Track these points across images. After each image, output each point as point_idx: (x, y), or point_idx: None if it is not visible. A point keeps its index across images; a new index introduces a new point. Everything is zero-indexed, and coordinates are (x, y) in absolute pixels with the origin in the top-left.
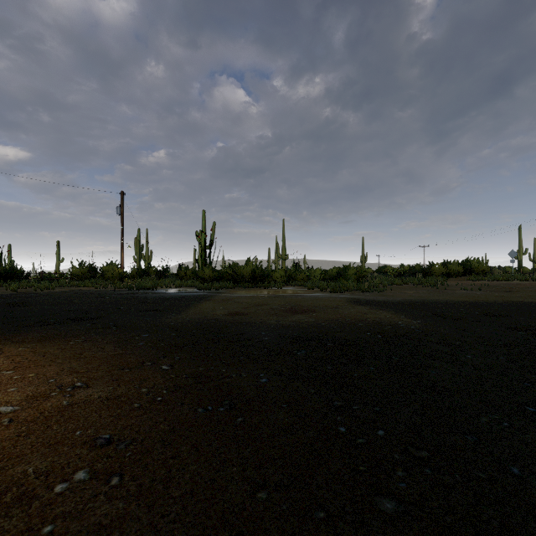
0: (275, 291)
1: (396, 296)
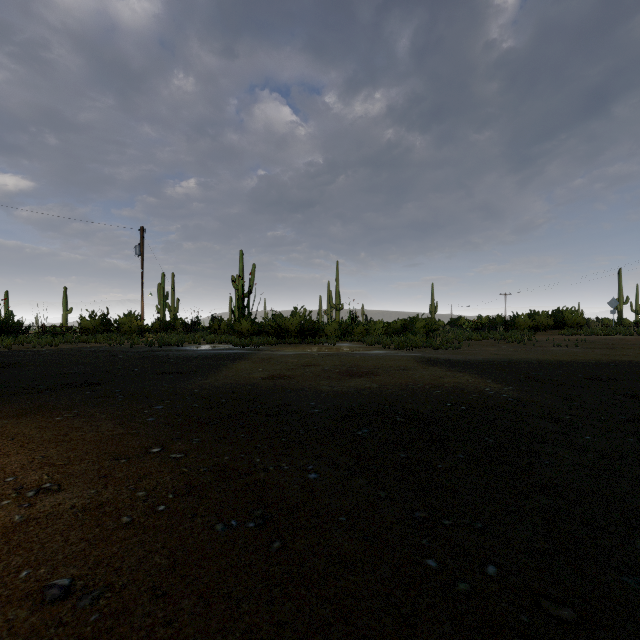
0: (328, 348)
1: (476, 354)
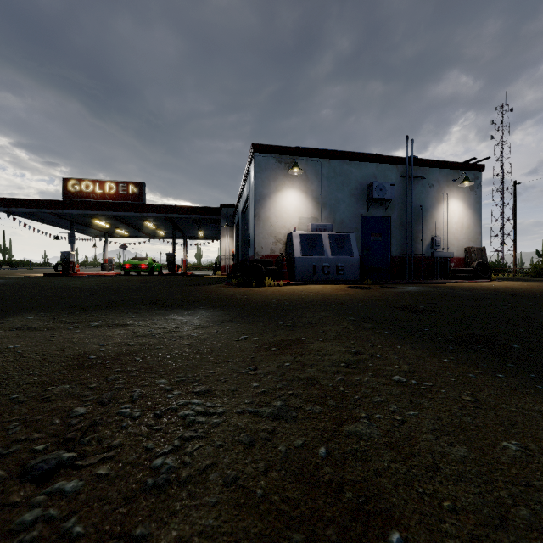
0: None
1: None
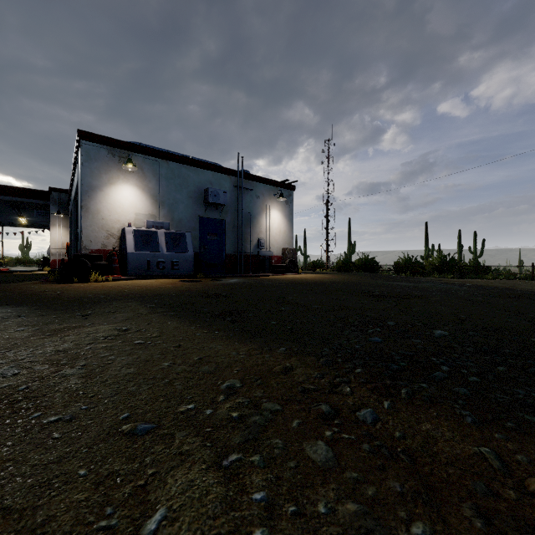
0: None
1: None
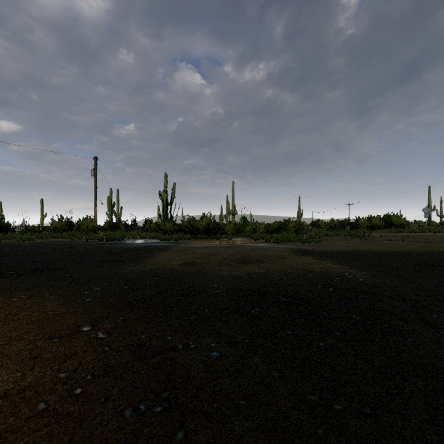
0: (226, 242)
1: (332, 246)
